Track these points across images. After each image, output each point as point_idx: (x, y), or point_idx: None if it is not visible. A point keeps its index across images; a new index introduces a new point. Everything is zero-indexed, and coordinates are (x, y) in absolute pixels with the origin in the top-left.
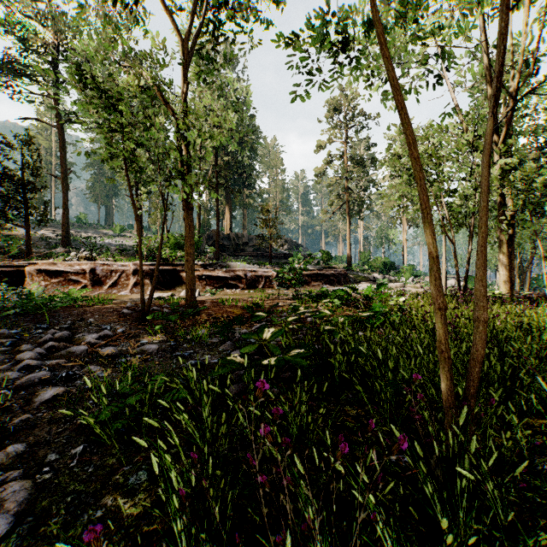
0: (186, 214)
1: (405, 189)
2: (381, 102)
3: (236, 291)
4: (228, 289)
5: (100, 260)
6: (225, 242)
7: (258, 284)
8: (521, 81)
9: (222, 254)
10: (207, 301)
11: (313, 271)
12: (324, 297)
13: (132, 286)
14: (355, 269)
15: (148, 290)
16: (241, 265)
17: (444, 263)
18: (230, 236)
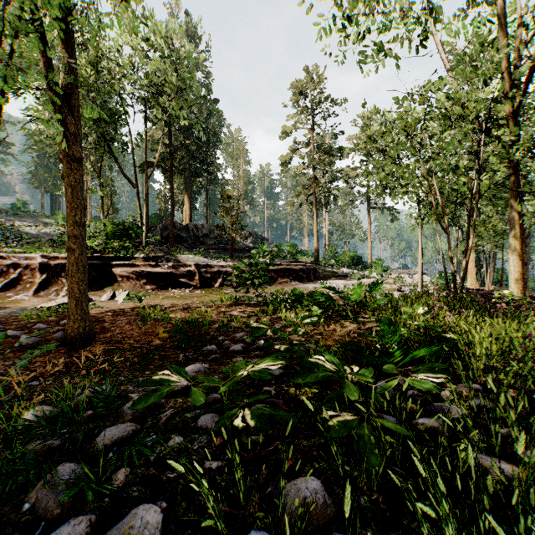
0: (66, 167)
1: (393, 166)
2: (360, 67)
3: (184, 292)
4: (176, 288)
5: (2, 251)
6: (182, 233)
7: (214, 281)
8: (531, 38)
9: (178, 246)
10: (127, 311)
11: (280, 266)
12: (297, 302)
13: (39, 287)
14: (323, 264)
15: (61, 291)
16: (194, 258)
17: (421, 257)
18: (188, 227)
